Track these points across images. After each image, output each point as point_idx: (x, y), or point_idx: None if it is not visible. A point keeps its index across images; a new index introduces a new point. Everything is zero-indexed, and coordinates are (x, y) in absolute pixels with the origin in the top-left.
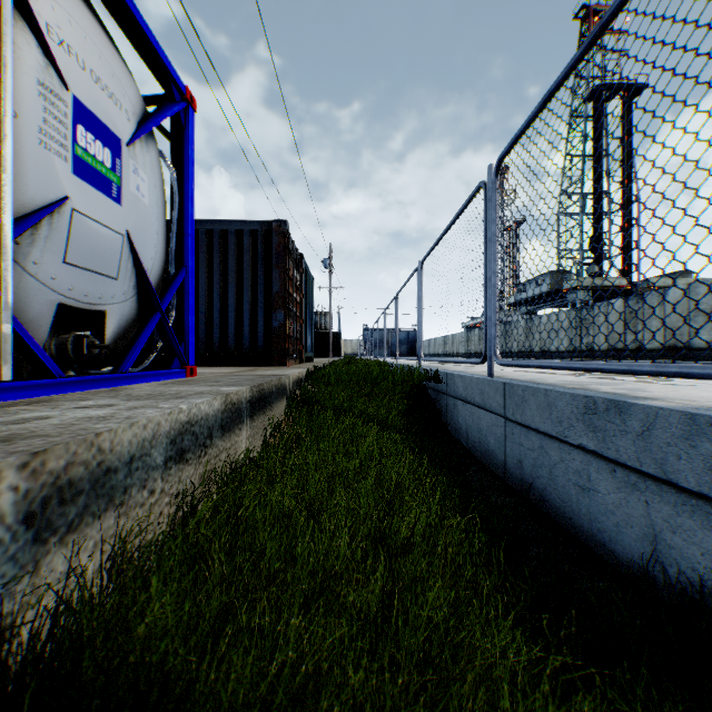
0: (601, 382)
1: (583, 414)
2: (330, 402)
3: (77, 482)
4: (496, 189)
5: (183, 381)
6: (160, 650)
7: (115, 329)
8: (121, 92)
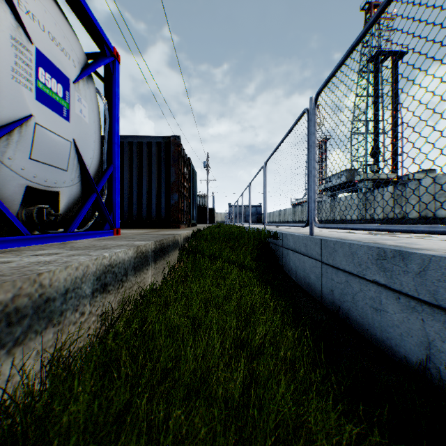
0: (384, 238)
1: (376, 259)
2: (207, 251)
3: (22, 309)
4: (315, 113)
5: (111, 237)
6: (71, 444)
7: (66, 204)
8: (70, 48)
